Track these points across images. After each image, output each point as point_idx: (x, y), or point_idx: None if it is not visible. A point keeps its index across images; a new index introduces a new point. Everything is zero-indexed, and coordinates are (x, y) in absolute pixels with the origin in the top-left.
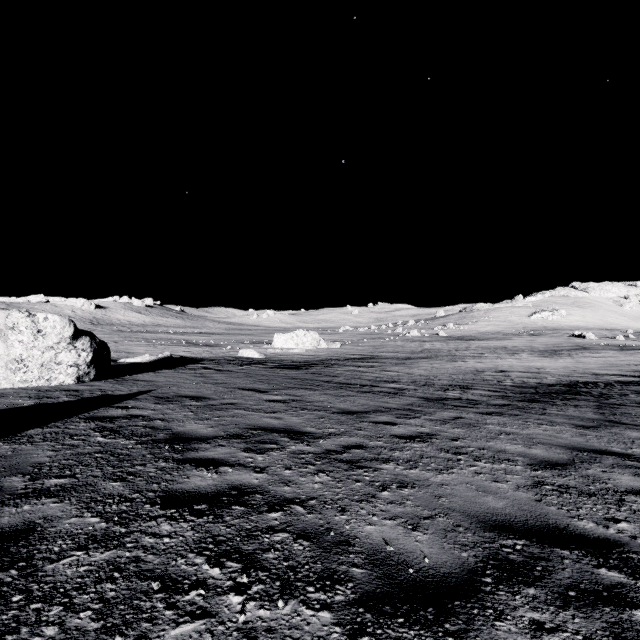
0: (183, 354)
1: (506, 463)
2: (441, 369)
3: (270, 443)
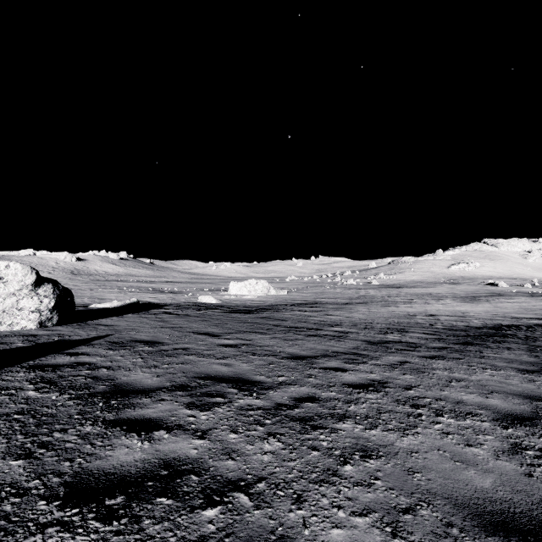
0: (149, 300)
1: (470, 418)
2: (377, 313)
3: (217, 396)
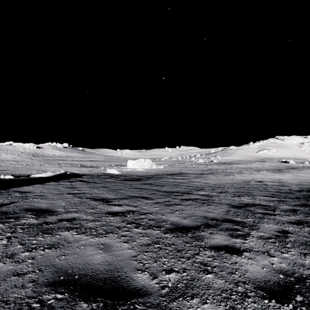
0: (75, 172)
1: None
2: (224, 180)
3: None
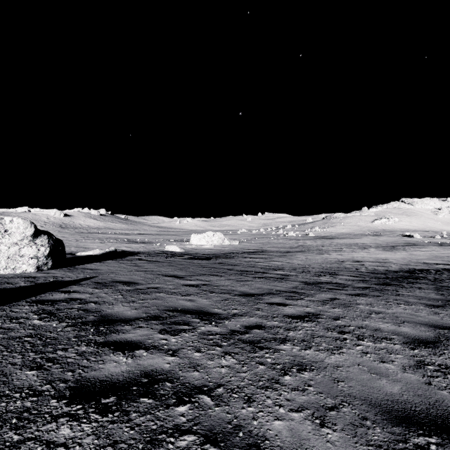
0: (125, 249)
1: (385, 342)
2: (313, 260)
3: (183, 324)
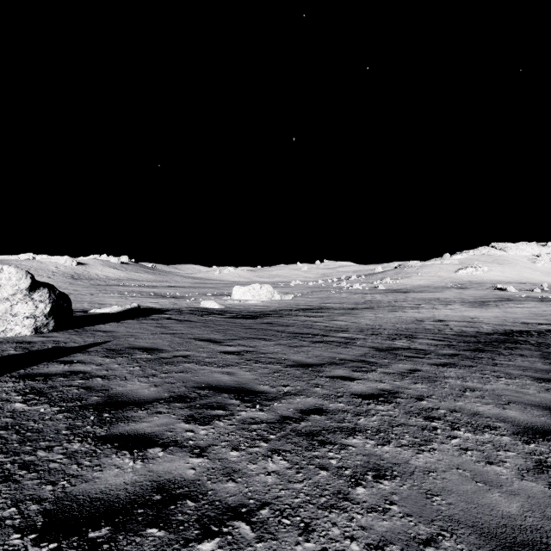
0: (150, 305)
1: (489, 432)
2: (384, 319)
3: (217, 408)
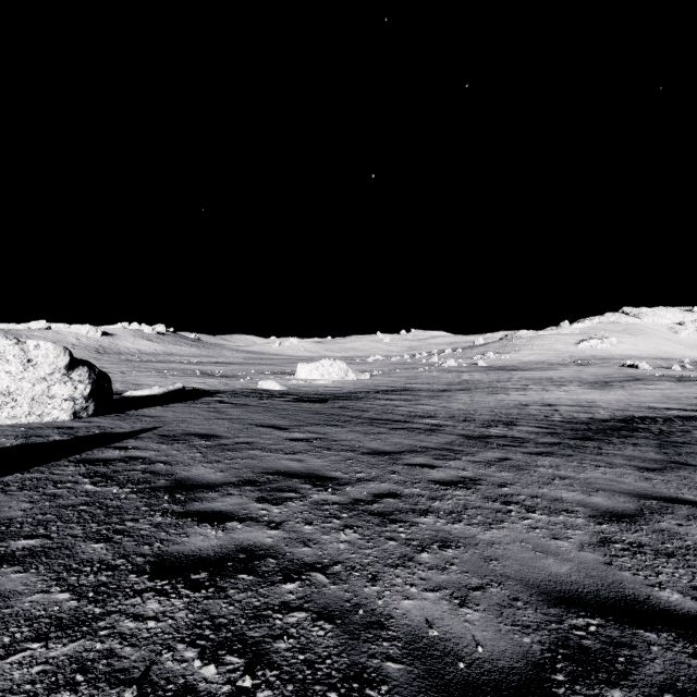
0: (197, 386)
1: (565, 515)
2: (482, 402)
3: (288, 491)
